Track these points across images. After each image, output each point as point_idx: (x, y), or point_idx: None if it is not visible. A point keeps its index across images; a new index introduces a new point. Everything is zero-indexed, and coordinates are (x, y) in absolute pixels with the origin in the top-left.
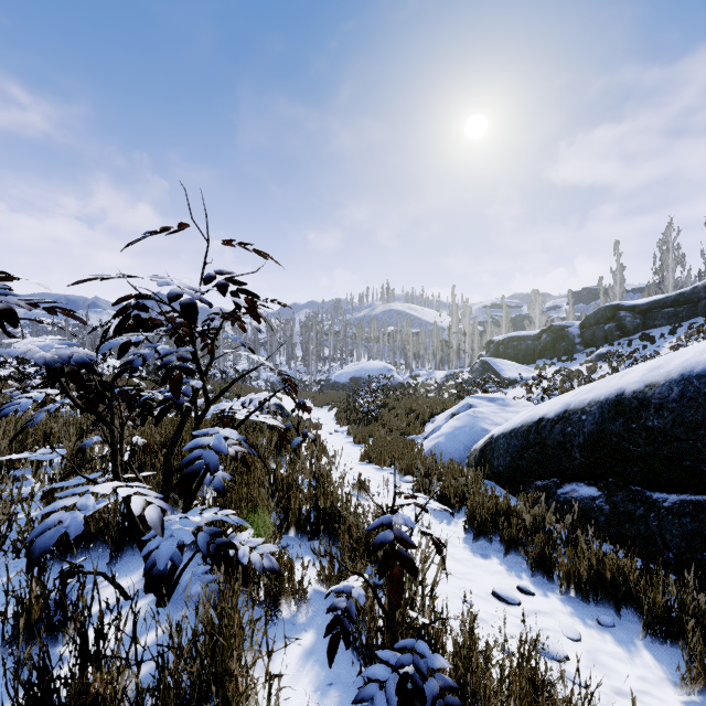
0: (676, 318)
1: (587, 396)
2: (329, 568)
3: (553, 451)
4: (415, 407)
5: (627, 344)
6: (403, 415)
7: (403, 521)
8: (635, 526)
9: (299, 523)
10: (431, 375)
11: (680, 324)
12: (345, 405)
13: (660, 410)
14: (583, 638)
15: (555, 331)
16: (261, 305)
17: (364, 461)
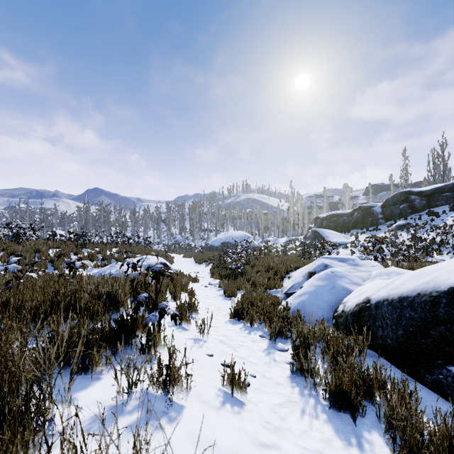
0: (453, 199)
1: None
2: None
3: None
4: (272, 265)
5: (418, 218)
6: (263, 271)
7: None
8: None
9: None
10: (276, 241)
11: None
12: (218, 262)
13: None
14: None
15: (364, 210)
16: None
17: (234, 319)
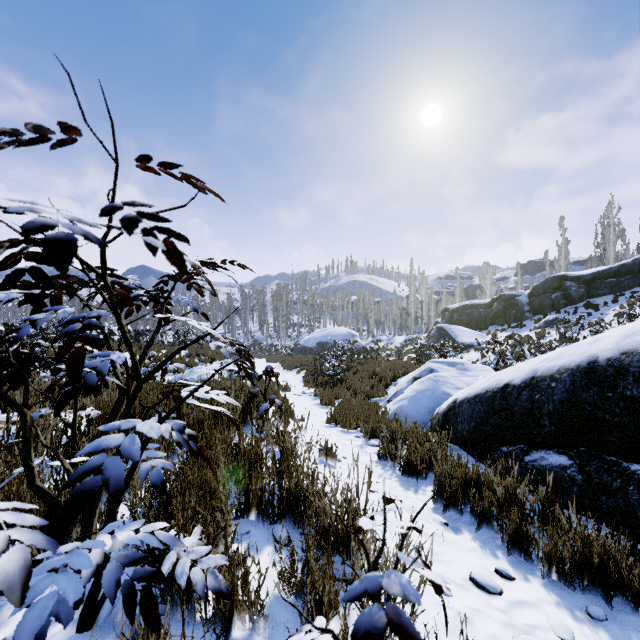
0: (618, 287)
1: (555, 363)
2: (291, 569)
3: (520, 418)
4: (378, 371)
5: (572, 312)
6: (366, 378)
7: (400, 589)
8: (613, 499)
9: (260, 505)
10: (391, 340)
11: (622, 293)
12: (313, 368)
13: (639, 379)
14: (576, 637)
15: (505, 300)
16: (219, 266)
17: (330, 424)
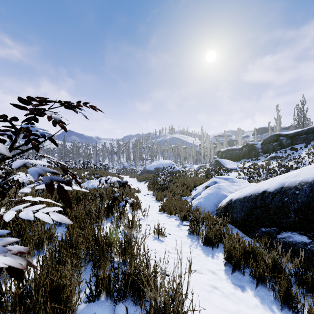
0: (307, 140)
1: (297, 179)
2: None
3: (274, 211)
4: (186, 182)
5: (284, 152)
6: (180, 186)
7: None
8: None
9: (106, 289)
10: (192, 167)
11: (309, 143)
12: (152, 181)
13: None
14: None
15: (249, 146)
16: (74, 106)
17: (161, 212)
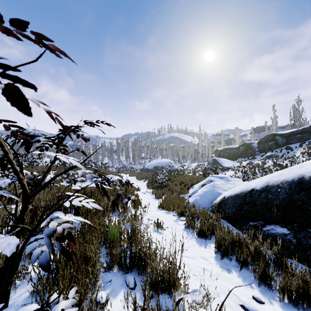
0: (302, 139)
1: (279, 178)
2: (134, 310)
3: (260, 207)
4: (184, 181)
5: (279, 151)
6: (178, 184)
7: None
8: None
9: (118, 263)
10: (190, 165)
11: (304, 142)
12: (151, 179)
13: None
14: None
15: (246, 145)
16: (94, 124)
17: (160, 208)
